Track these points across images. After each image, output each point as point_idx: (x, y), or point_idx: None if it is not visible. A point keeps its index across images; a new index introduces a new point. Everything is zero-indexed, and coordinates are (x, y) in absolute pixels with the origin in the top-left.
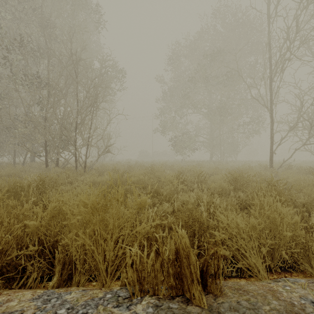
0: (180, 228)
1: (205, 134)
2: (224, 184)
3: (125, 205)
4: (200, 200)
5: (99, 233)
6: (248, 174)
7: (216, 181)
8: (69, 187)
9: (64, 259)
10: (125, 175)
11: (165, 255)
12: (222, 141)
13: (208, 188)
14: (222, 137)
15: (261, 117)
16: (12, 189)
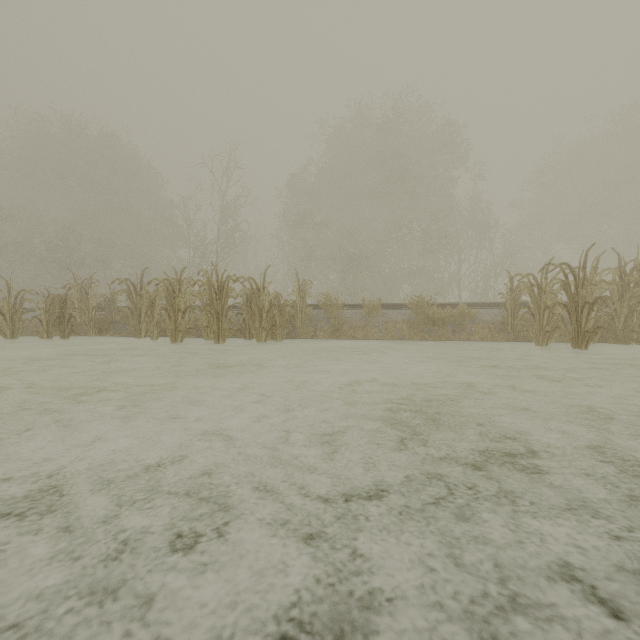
0: None
1: None
2: None
3: None
4: None
5: None
6: None
7: None
8: None
9: None
10: None
11: None
12: None
13: None
14: None
15: None
16: None
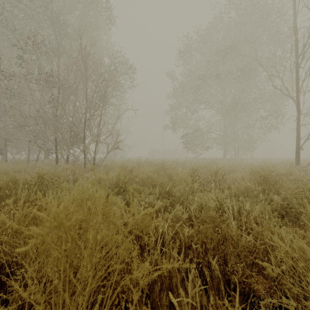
0: (236, 307)
1: (218, 131)
2: (250, 184)
3: (131, 206)
4: (223, 204)
5: (61, 280)
6: (281, 172)
7: (236, 180)
8: (72, 184)
9: (22, 303)
10: (134, 172)
11: (185, 307)
12: (237, 137)
13: (228, 188)
14: (237, 133)
15: (281, 112)
16: (4, 186)
